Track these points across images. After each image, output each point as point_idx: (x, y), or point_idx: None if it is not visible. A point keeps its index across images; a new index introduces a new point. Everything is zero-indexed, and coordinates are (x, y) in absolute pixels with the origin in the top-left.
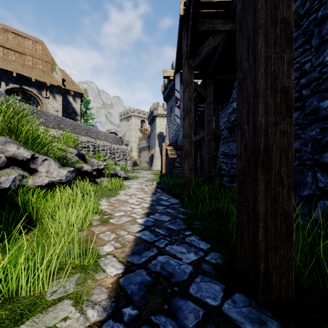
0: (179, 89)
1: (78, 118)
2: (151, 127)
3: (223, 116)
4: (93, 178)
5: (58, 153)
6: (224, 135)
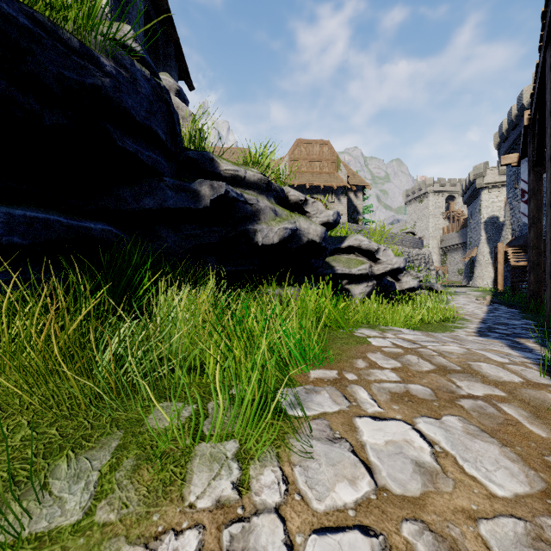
0: (526, 179)
1: (359, 217)
2: (469, 208)
3: None
4: None
5: None
6: None
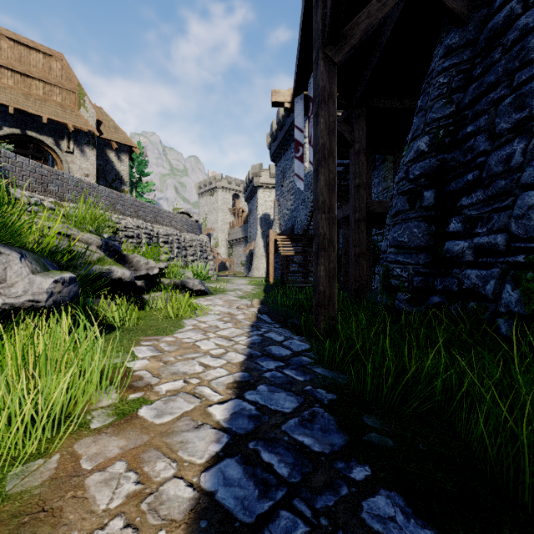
0: (301, 125)
1: (124, 188)
2: (249, 205)
3: (376, 181)
4: (138, 292)
5: (51, 242)
6: (398, 207)
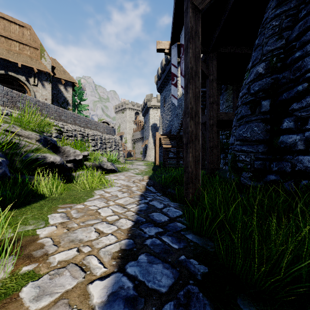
0: (175, 63)
1: (69, 107)
2: (145, 118)
3: (221, 102)
4: (69, 171)
5: None
6: (242, 113)
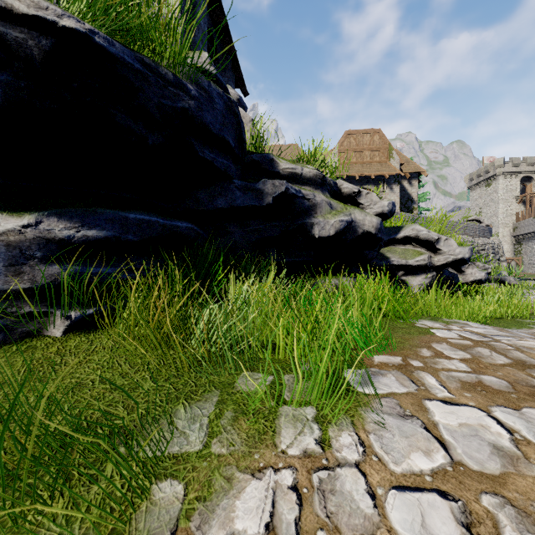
0: None
1: (414, 206)
2: None
3: None
4: None
5: None
6: None
